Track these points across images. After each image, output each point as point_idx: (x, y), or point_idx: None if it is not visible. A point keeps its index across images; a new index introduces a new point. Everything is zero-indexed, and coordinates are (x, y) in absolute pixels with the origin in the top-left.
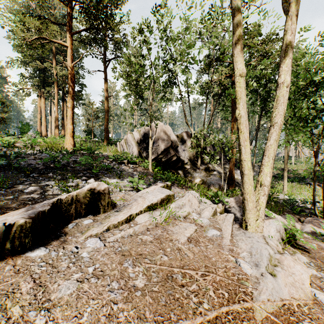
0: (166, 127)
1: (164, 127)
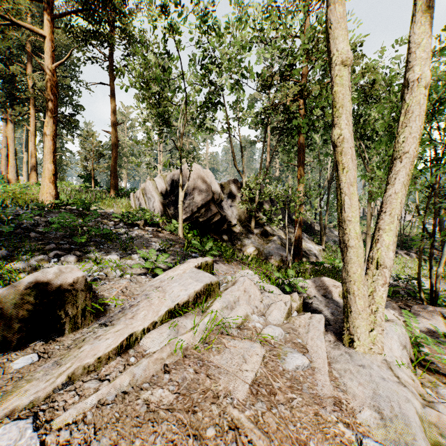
0: (205, 172)
1: (202, 172)
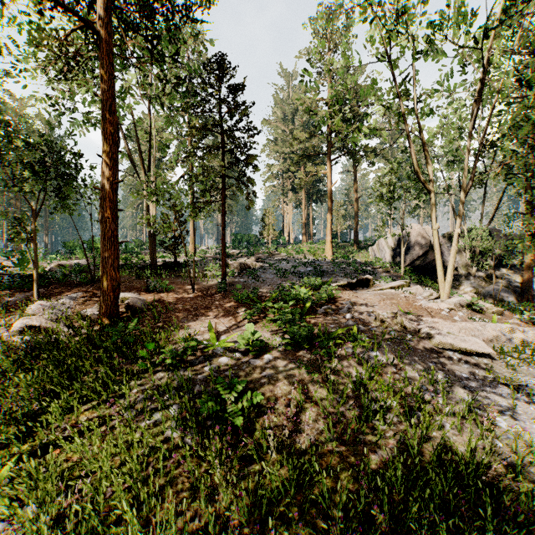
0: (425, 229)
1: (422, 230)
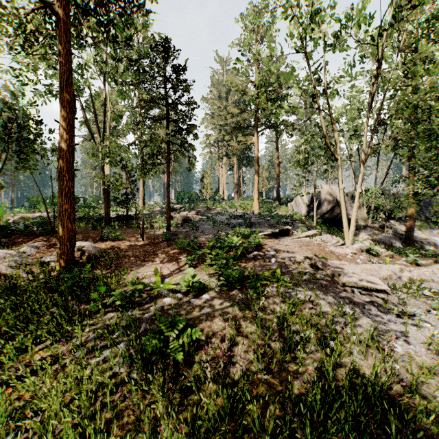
0: (332, 189)
1: (330, 190)
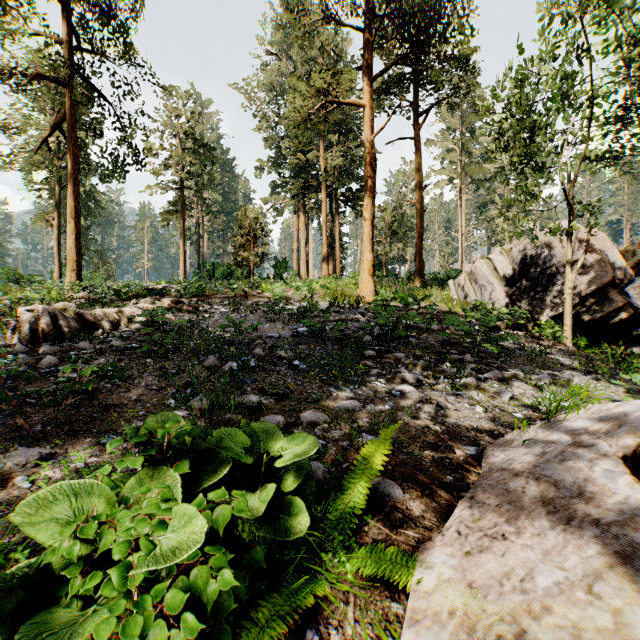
0: None
1: (585, 235)
